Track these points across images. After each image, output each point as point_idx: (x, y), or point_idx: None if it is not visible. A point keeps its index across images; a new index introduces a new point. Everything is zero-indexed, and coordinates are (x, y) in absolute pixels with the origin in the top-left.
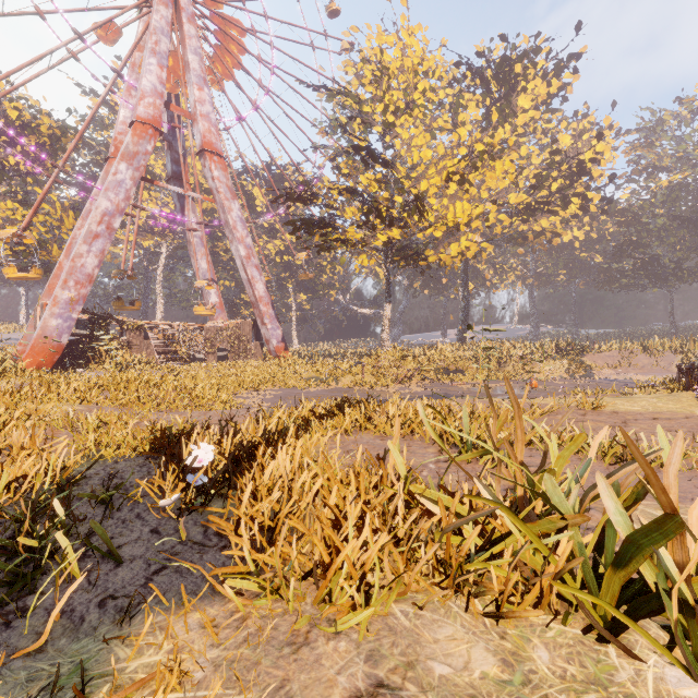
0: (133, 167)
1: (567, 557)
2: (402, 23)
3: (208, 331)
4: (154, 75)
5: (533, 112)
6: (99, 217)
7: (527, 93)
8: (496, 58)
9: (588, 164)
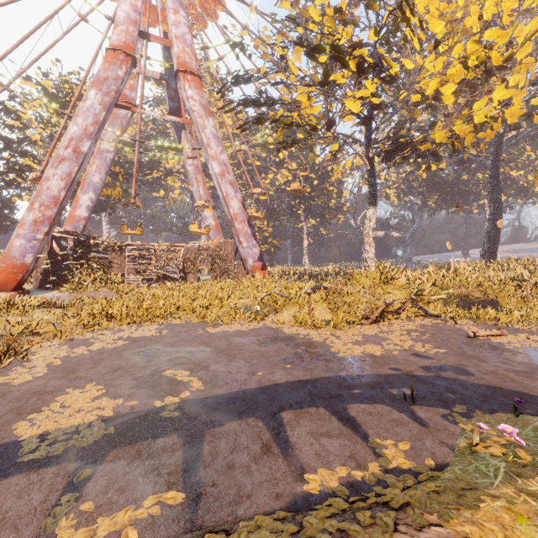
0: (102, 92)
1: None
2: None
3: (189, 250)
4: (128, 4)
5: None
6: (67, 142)
7: None
8: None
9: None
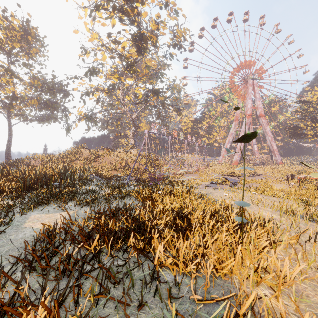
0: (247, 125)
1: None
2: None
3: (259, 158)
4: (250, 104)
5: None
6: None
7: None
8: None
9: None
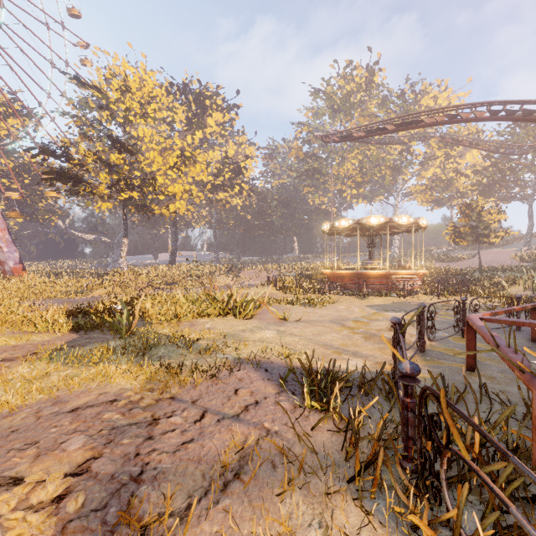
0: None
1: (220, 309)
2: (142, 66)
3: None
4: None
5: (216, 128)
6: None
7: (212, 117)
8: (195, 90)
9: (242, 168)
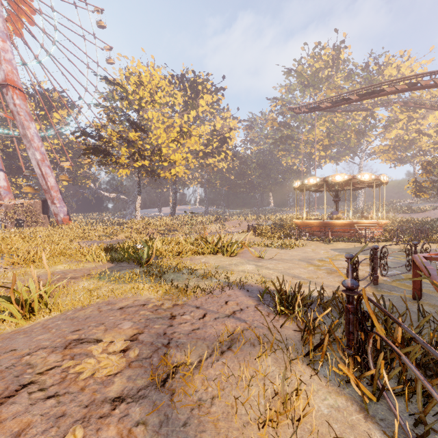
0: None
1: (211, 249)
2: (151, 65)
3: (8, 207)
4: None
5: (206, 107)
6: None
7: (203, 99)
8: (190, 79)
9: (227, 138)
